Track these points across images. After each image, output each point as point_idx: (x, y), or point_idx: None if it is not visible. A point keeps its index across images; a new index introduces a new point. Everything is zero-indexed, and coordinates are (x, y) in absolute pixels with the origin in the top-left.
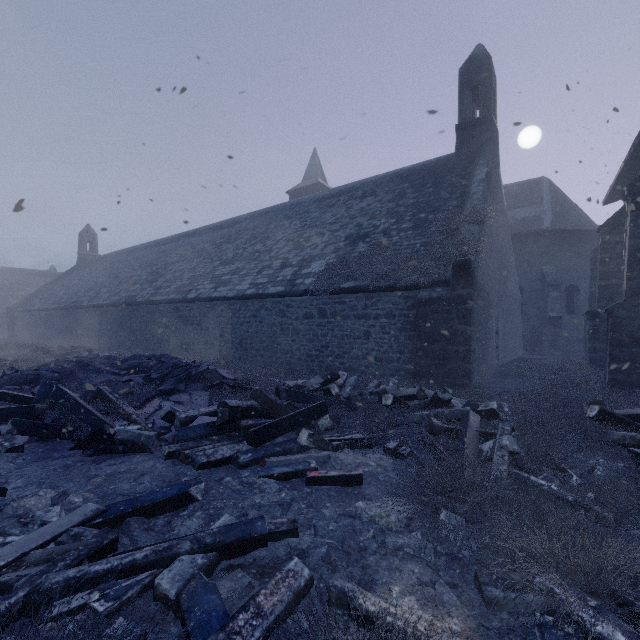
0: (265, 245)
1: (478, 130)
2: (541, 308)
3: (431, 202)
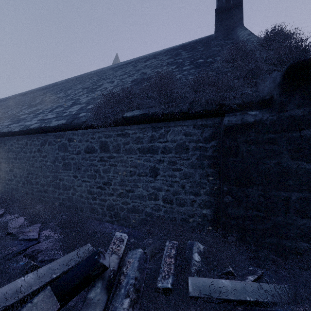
0: (66, 93)
1: (232, 12)
2: None
3: (205, 53)
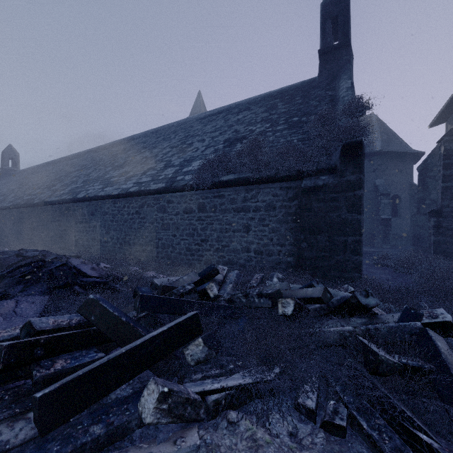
0: (152, 152)
1: (338, 54)
2: (374, 212)
3: (302, 109)
